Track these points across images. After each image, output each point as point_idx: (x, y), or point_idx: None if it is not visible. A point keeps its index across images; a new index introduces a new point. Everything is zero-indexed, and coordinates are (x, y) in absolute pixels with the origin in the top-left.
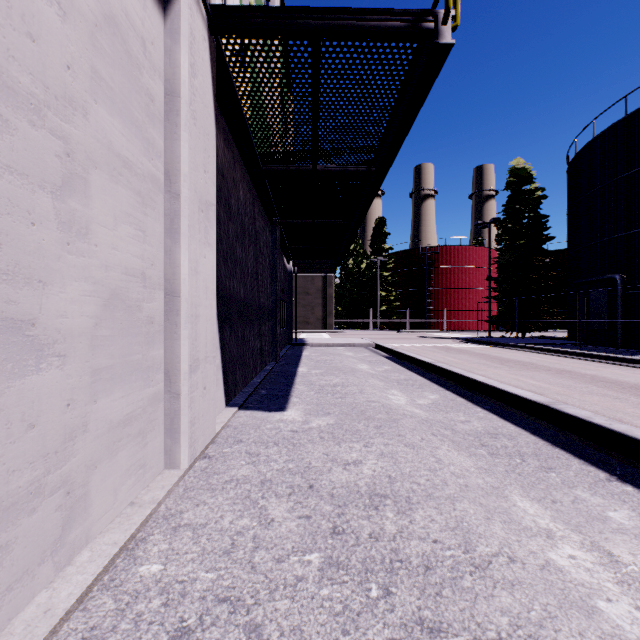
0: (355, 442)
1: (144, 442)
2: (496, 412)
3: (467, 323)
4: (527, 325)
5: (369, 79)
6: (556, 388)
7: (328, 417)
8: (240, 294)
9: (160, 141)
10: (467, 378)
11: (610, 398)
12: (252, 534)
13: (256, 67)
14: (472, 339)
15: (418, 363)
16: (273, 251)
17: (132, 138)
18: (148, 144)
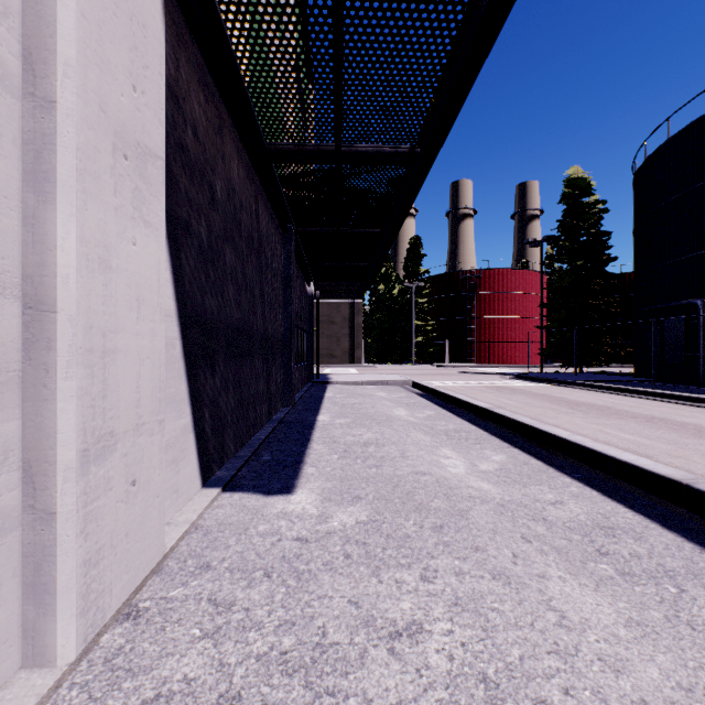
0: (405, 568)
1: None
2: (593, 484)
3: (513, 356)
4: (586, 359)
5: None
6: (662, 445)
7: (358, 506)
8: (232, 318)
9: None
10: (543, 432)
11: None
12: None
13: None
14: (524, 375)
15: (469, 408)
16: (287, 266)
17: None
18: None
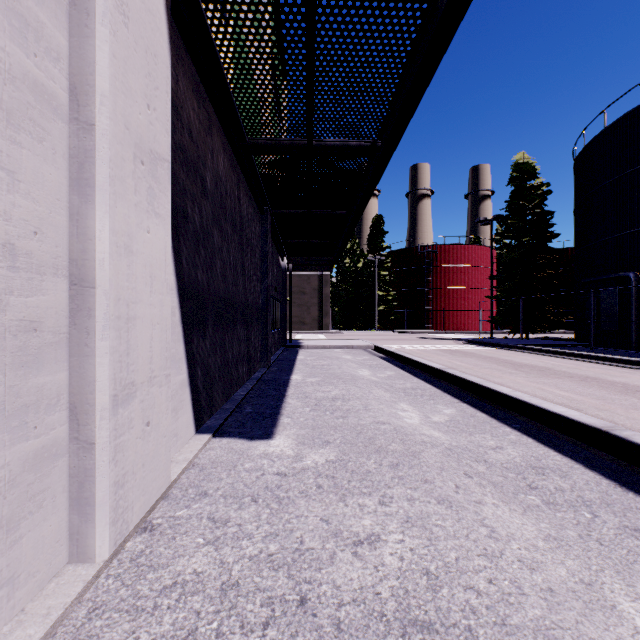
0: (366, 495)
1: (11, 538)
2: (530, 433)
3: (466, 323)
4: (531, 326)
5: (381, 7)
6: (591, 401)
7: (327, 449)
8: (219, 290)
9: (57, 34)
10: (488, 389)
11: None
12: None
13: None
14: (475, 340)
15: (425, 369)
16: (264, 244)
17: None
18: (23, 25)
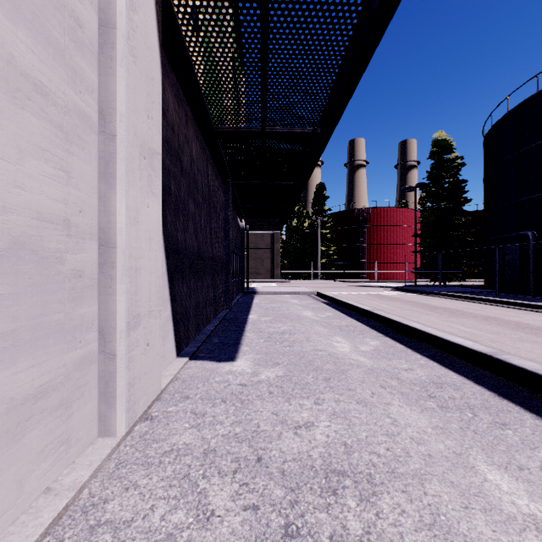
0: (305, 398)
1: (68, 413)
2: (436, 359)
3: (395, 274)
4: (448, 275)
5: (317, 34)
6: (488, 335)
7: (277, 368)
8: (193, 247)
9: (92, 75)
10: (405, 326)
11: (541, 345)
12: (186, 538)
13: (205, 19)
14: (401, 288)
15: (357, 310)
16: (226, 209)
17: (48, 60)
18: (74, 74)
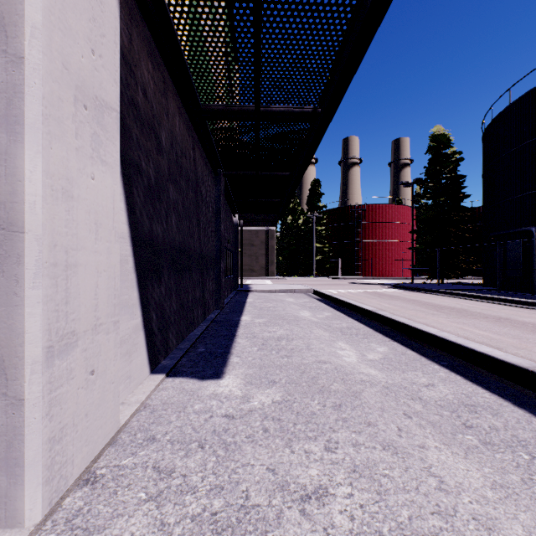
0: (312, 440)
1: None
2: (457, 370)
3: (390, 271)
4: (446, 273)
5: None
6: (508, 340)
7: (273, 389)
8: (174, 240)
9: None
10: (417, 329)
11: None
12: None
13: None
14: (399, 285)
15: (358, 310)
16: (217, 201)
17: None
18: None
